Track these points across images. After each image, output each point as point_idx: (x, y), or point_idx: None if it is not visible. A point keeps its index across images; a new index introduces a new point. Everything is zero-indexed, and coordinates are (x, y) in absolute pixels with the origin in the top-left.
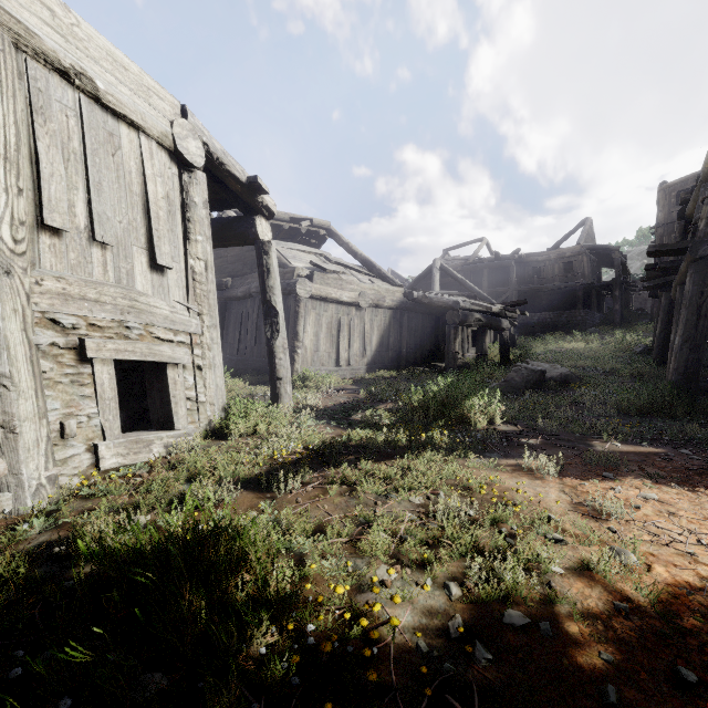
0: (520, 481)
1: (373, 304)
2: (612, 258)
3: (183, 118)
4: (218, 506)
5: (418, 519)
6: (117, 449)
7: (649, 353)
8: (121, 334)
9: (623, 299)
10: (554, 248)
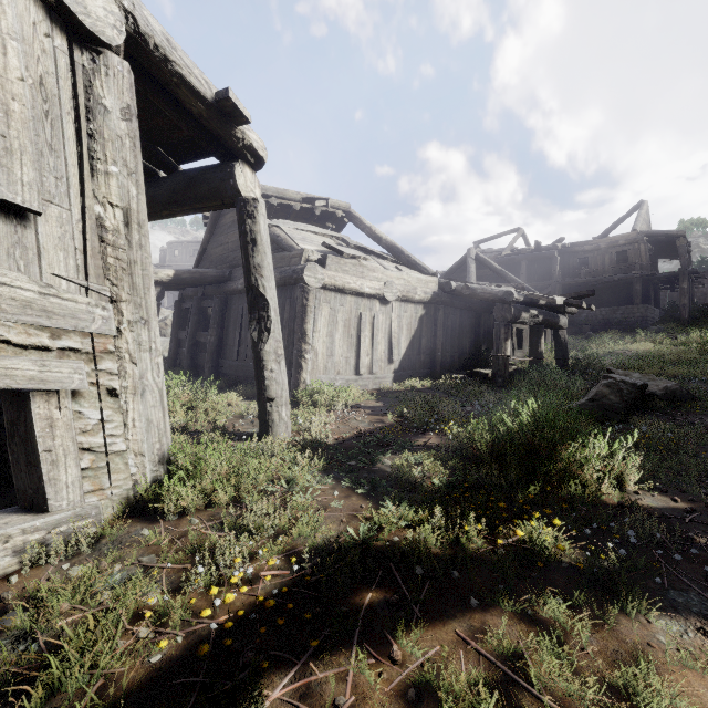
0: None
1: (401, 297)
2: (673, 246)
3: None
4: None
5: None
6: None
7: None
8: None
9: (690, 292)
10: (603, 236)
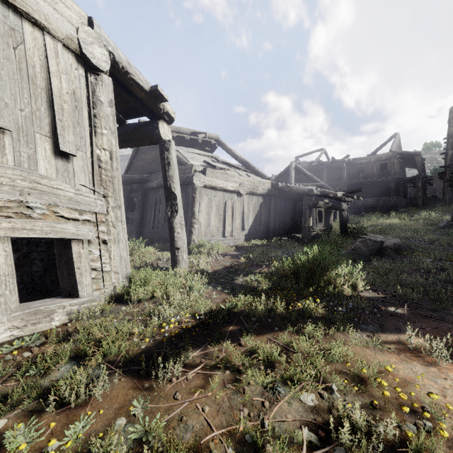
0: (413, 368)
1: (249, 192)
2: (414, 160)
3: (88, 27)
4: (88, 401)
5: (317, 438)
6: (12, 323)
7: (451, 227)
8: (20, 213)
9: (423, 188)
10: (373, 154)
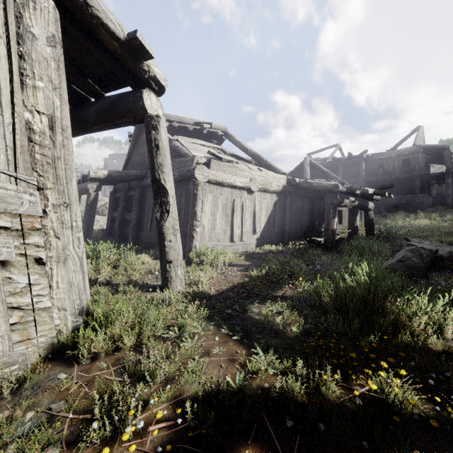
0: None
1: (262, 189)
2: (440, 155)
3: None
4: None
5: None
6: None
7: None
8: None
9: (452, 186)
10: (393, 149)
